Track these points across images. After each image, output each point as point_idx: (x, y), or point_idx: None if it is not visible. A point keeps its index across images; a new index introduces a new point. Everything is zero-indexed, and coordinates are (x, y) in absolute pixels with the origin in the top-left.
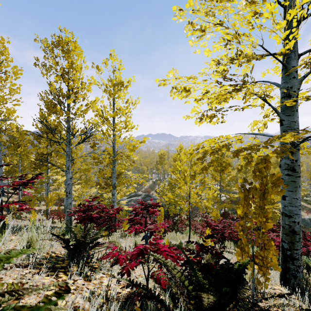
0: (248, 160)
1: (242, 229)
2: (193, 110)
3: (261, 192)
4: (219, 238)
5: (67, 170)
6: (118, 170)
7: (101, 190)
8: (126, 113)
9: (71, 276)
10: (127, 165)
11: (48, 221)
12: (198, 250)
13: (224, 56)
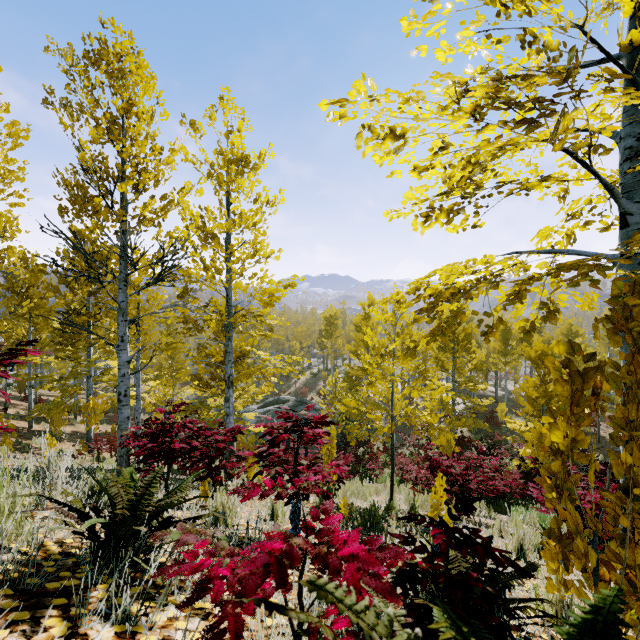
0: (547, 308)
1: (556, 483)
2: (407, 197)
3: (632, 380)
4: (457, 493)
5: (121, 344)
6: (239, 348)
7: (202, 391)
8: (255, 223)
9: (80, 624)
10: (259, 339)
11: (90, 457)
12: (443, 545)
13: (480, 69)
